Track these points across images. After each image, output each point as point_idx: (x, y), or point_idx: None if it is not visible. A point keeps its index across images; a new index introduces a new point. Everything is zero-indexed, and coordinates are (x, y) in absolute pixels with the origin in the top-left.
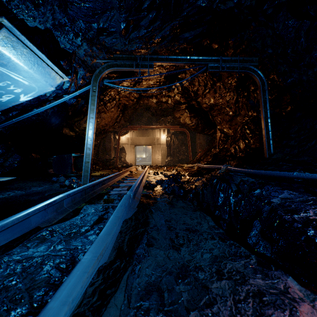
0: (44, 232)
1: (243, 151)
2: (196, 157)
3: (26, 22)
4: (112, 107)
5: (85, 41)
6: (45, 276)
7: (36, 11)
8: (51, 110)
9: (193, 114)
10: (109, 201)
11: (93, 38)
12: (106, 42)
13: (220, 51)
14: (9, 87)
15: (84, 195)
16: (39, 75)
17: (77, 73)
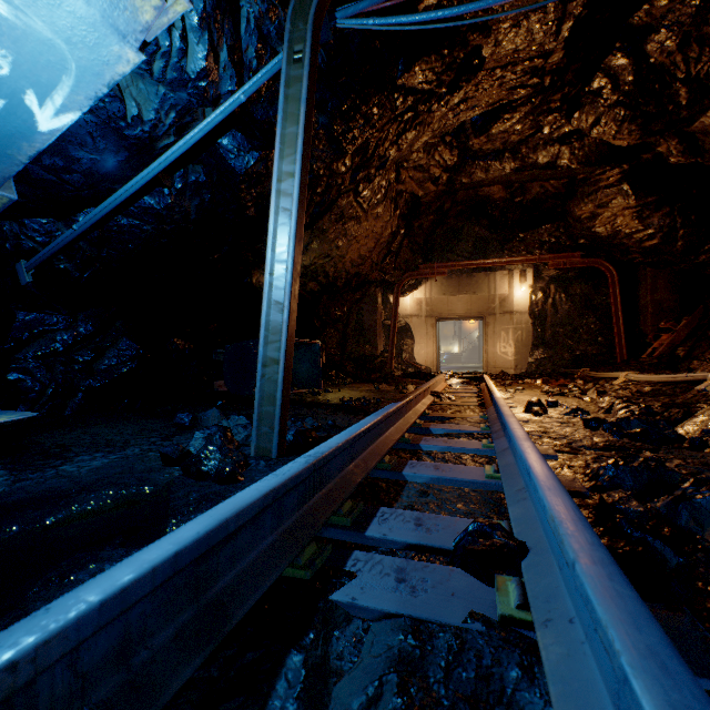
0: None
1: None
2: (650, 349)
3: None
4: (376, 200)
5: None
6: None
7: None
8: (195, 202)
9: (652, 196)
10: None
11: None
12: None
13: None
14: None
15: None
16: None
17: None
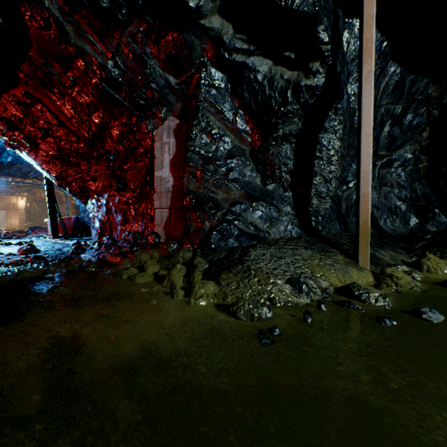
0: None
1: None
2: None
3: None
4: None
5: None
6: None
7: None
8: None
9: None
10: None
11: None
12: None
13: None
14: None
15: None
16: None
17: None
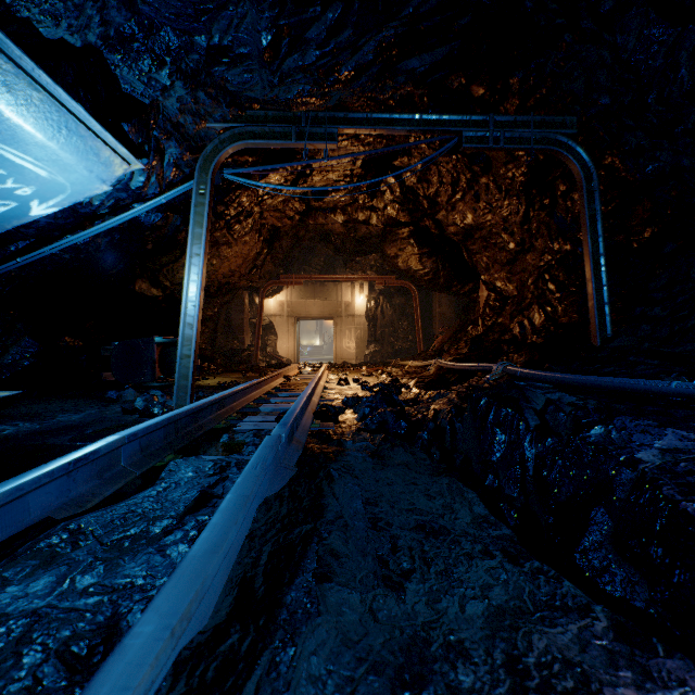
0: (56, 535)
1: (542, 331)
2: (433, 345)
3: (36, 26)
4: (245, 232)
5: (179, 78)
6: (20, 688)
7: (60, 1)
8: (107, 239)
9: (426, 249)
10: (232, 448)
11: (198, 70)
12: (228, 80)
13: (490, 102)
14: (3, 183)
15: (174, 435)
16: (73, 155)
17: (162, 152)
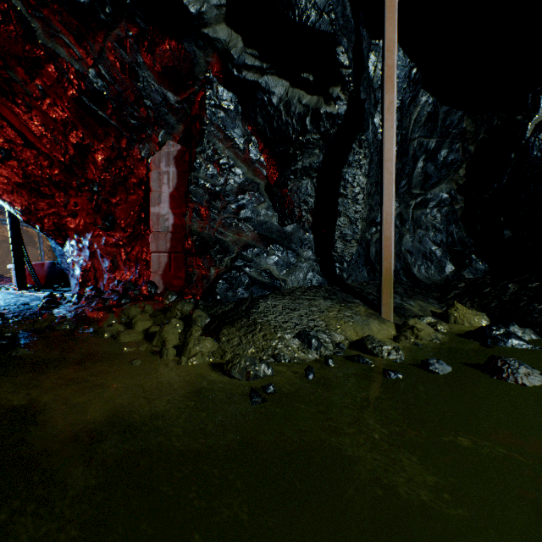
0: None
1: None
2: None
3: None
4: None
5: None
6: None
7: None
8: None
9: None
10: None
11: None
12: None
13: None
14: None
15: None
16: None
17: None
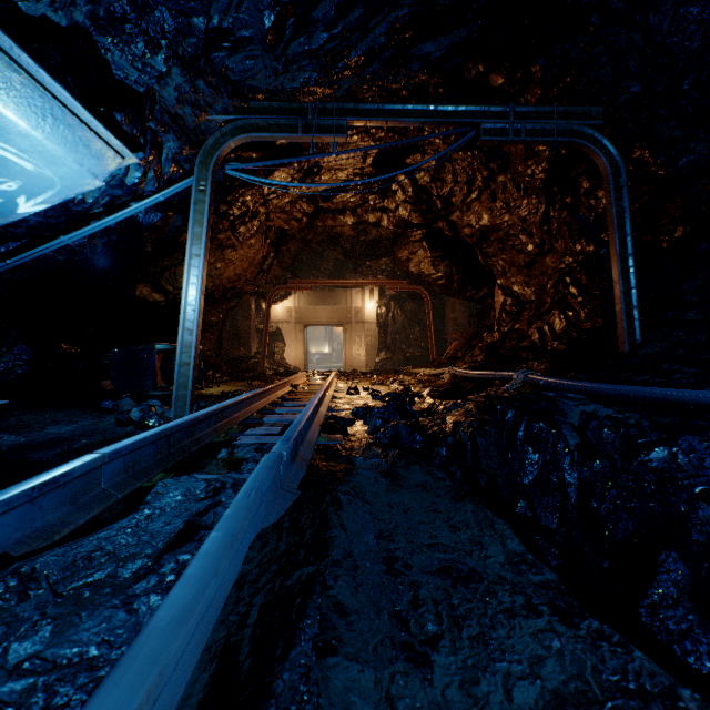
0: (1, 582)
1: (563, 337)
2: (446, 353)
3: None
4: (250, 235)
5: (176, 64)
6: None
7: None
8: (103, 240)
9: (440, 252)
10: (230, 465)
11: (196, 56)
12: (229, 68)
13: (509, 93)
14: None
15: (167, 451)
16: (61, 146)
17: (159, 146)
